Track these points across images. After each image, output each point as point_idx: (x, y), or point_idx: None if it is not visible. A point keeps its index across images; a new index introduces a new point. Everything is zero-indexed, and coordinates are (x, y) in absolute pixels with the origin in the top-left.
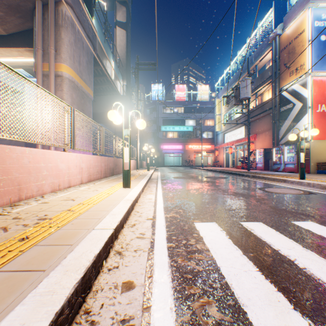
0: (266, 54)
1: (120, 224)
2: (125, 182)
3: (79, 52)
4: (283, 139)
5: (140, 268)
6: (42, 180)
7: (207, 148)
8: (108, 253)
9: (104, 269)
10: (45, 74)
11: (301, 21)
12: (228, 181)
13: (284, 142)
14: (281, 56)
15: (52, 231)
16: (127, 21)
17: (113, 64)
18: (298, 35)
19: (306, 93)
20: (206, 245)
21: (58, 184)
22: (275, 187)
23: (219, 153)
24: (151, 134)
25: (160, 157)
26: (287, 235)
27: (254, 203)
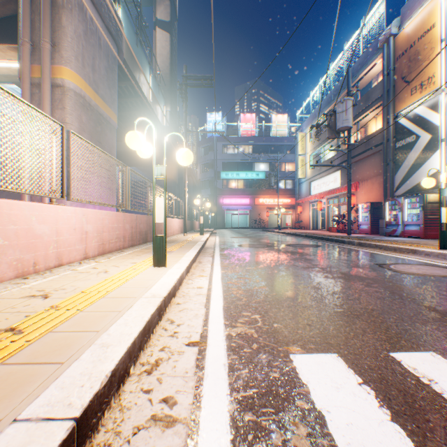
0: (374, 64)
1: (114, 379)
2: (157, 257)
3: (93, 52)
4: (400, 188)
5: None
6: None
7: (285, 203)
8: None
9: None
10: (36, 83)
11: (430, 11)
12: (324, 251)
13: (402, 192)
14: (398, 66)
15: None
16: (171, 19)
17: (151, 80)
18: (425, 33)
19: (437, 120)
20: None
21: (33, 261)
22: (404, 262)
23: (303, 209)
24: (206, 183)
25: (219, 215)
26: None
27: (390, 297)
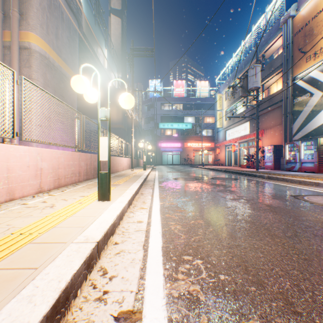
0: (276, 40)
1: None
2: (101, 192)
3: (56, 23)
4: (297, 134)
5: None
6: None
7: (207, 146)
8: None
9: None
10: (7, 46)
11: None
12: (242, 183)
13: (299, 137)
14: (295, 40)
15: None
16: (122, 8)
17: (106, 53)
18: (318, 14)
19: None
20: None
21: None
22: (314, 194)
23: (221, 150)
24: (149, 131)
25: (158, 155)
26: None
27: None
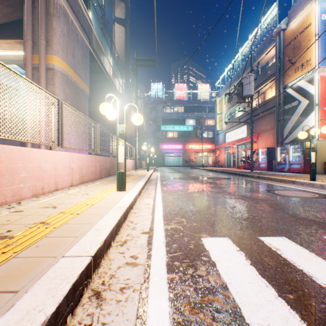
0: (269, 50)
1: (105, 244)
2: (120, 184)
3: (73, 45)
4: (288, 138)
5: None
6: (19, 183)
7: (207, 148)
8: (79, 298)
9: None
10: (35, 67)
11: (308, 14)
12: (232, 182)
13: (289, 141)
14: (286, 51)
15: (1, 260)
16: (125, 17)
17: (111, 61)
18: (304, 30)
19: (313, 90)
20: (221, 277)
21: (42, 187)
22: (285, 189)
23: (220, 152)
24: (151, 133)
25: (159, 157)
26: None
27: (268, 209)
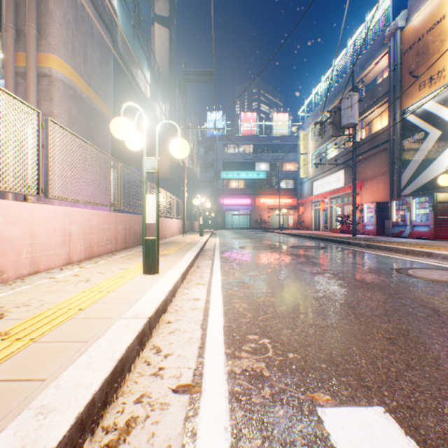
0: (379, 60)
1: None
2: (148, 263)
3: (84, 41)
4: (408, 187)
5: None
6: None
7: (286, 203)
8: None
9: None
10: (21, 72)
11: (440, 2)
12: (331, 253)
13: (410, 192)
14: (405, 60)
15: None
16: (170, 15)
17: (149, 76)
18: (434, 25)
19: None
20: None
21: None
22: (422, 266)
23: (305, 209)
24: (207, 183)
25: (219, 215)
26: None
27: (423, 313)
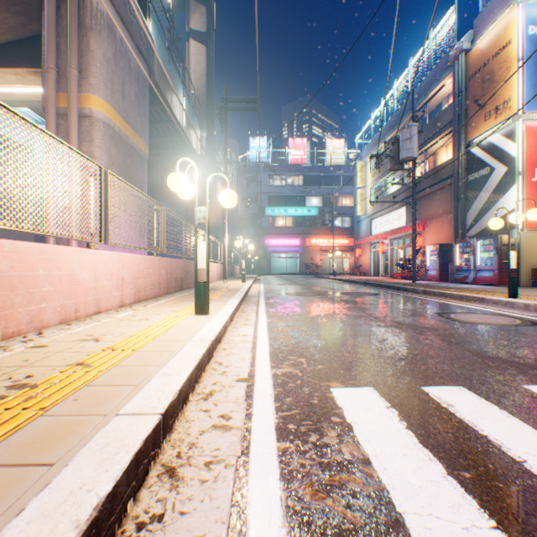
0: (443, 84)
1: (180, 397)
2: (200, 304)
3: (123, 76)
4: (473, 228)
5: (214, 520)
6: (39, 302)
7: (342, 244)
8: (144, 477)
9: (126, 526)
10: (61, 113)
11: (505, 25)
12: (382, 300)
13: (475, 233)
14: (470, 86)
15: (23, 420)
16: (207, 29)
17: (185, 102)
18: (500, 51)
19: (514, 150)
20: (361, 447)
21: (75, 308)
22: (467, 311)
23: (363, 251)
24: (249, 220)
25: (263, 258)
26: (527, 420)
27: (438, 344)
